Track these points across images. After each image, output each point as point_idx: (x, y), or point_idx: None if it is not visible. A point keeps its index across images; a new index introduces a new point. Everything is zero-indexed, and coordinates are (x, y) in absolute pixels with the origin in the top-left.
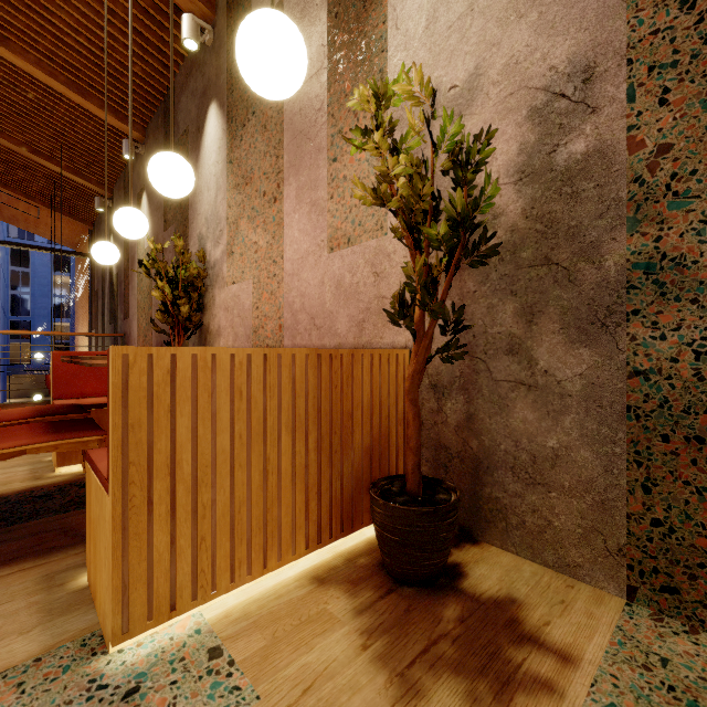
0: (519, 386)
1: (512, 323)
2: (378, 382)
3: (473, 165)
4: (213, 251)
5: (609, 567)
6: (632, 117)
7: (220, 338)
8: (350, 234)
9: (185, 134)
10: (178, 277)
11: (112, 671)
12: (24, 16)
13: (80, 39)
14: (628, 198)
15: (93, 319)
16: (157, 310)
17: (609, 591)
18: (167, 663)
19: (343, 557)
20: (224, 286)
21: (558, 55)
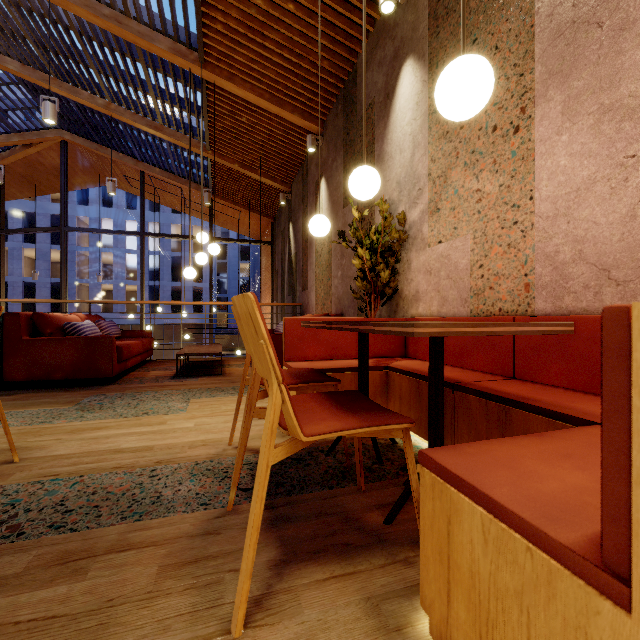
0: None
1: None
2: None
3: None
4: (408, 213)
5: None
6: None
7: (418, 303)
8: None
9: (369, 108)
10: (377, 243)
11: None
12: (246, 50)
13: (283, 53)
14: None
15: (274, 293)
16: (355, 278)
17: None
18: None
19: None
20: (425, 248)
21: None
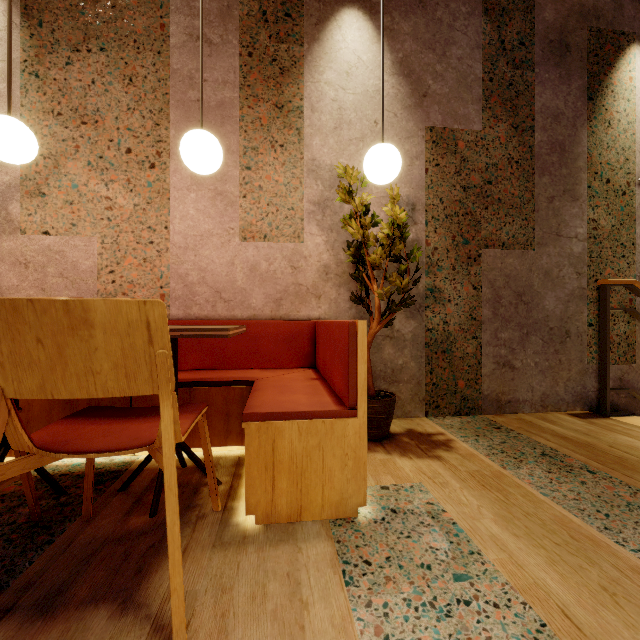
0: (387, 338)
1: (383, 307)
2: None
3: None
4: None
5: (420, 407)
6: (427, 232)
7: None
8: (267, 233)
9: None
10: None
11: (373, 516)
12: None
13: None
14: (426, 263)
15: None
16: None
17: (420, 417)
18: (381, 500)
19: None
20: (15, 232)
21: (403, 192)
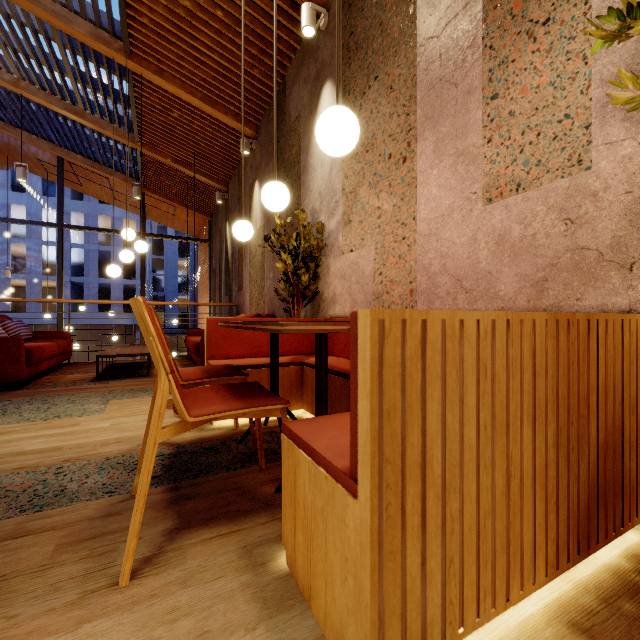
0: None
1: None
2: (611, 357)
3: None
4: (327, 222)
5: None
6: None
7: (335, 305)
8: (521, 178)
9: (296, 120)
10: (298, 249)
11: None
12: (175, 47)
13: (214, 56)
14: None
15: (211, 292)
16: (279, 281)
17: None
18: None
19: (591, 593)
20: (340, 255)
21: None
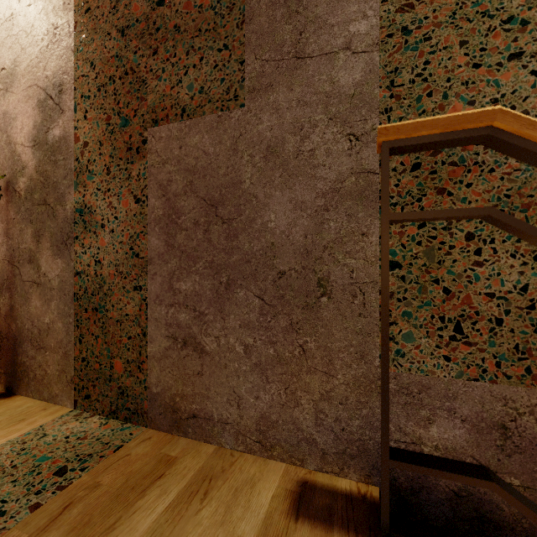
0: (34, 284)
1: (31, 241)
2: None
3: (13, 128)
4: None
5: (68, 391)
6: (76, 122)
7: None
8: None
9: None
10: None
11: None
12: None
13: None
14: (74, 169)
15: None
16: None
17: (68, 406)
18: None
19: None
20: None
21: (49, 71)
